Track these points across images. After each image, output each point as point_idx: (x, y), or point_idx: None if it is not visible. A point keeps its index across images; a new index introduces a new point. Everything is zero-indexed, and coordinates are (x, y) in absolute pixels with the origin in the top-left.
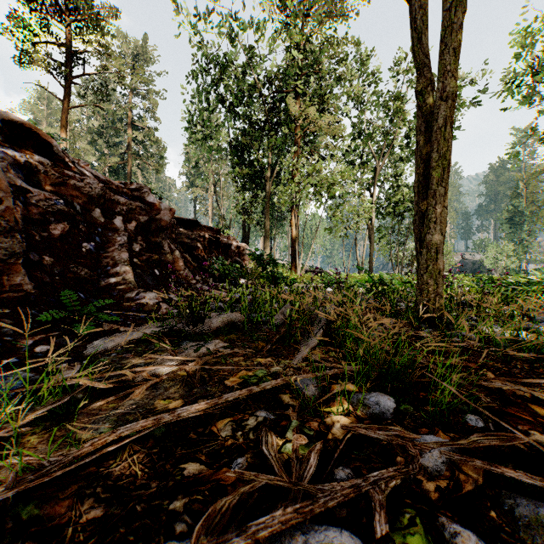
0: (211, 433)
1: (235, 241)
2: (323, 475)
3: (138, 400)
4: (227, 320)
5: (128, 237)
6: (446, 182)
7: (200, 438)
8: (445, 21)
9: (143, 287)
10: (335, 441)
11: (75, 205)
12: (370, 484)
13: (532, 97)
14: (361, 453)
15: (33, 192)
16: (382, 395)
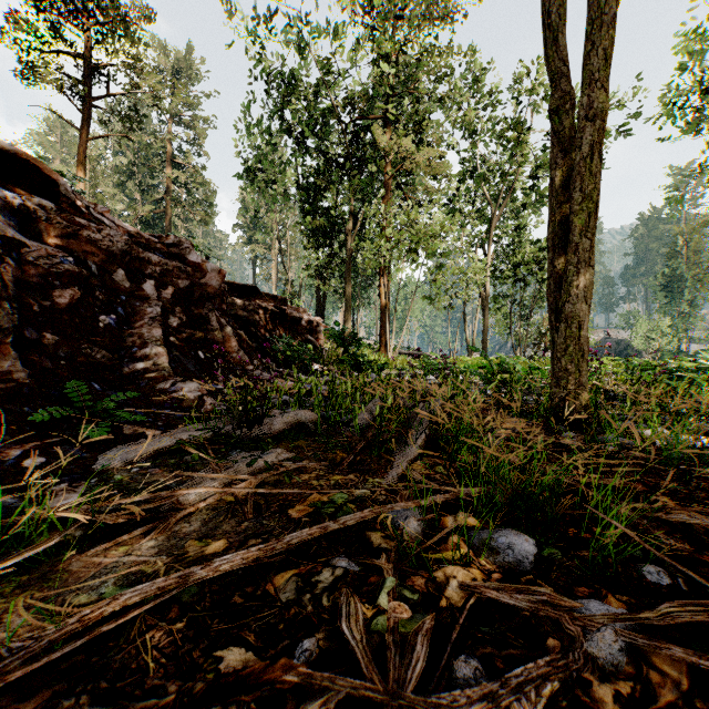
0: (265, 596)
1: (306, 314)
2: (436, 671)
3: (161, 541)
4: (294, 420)
5: (163, 308)
6: (593, 232)
7: (248, 603)
8: (592, 12)
9: (182, 375)
10: (451, 611)
11: (89, 264)
12: (512, 690)
13: (697, 124)
14: (492, 630)
15: (31, 246)
16: (515, 534)
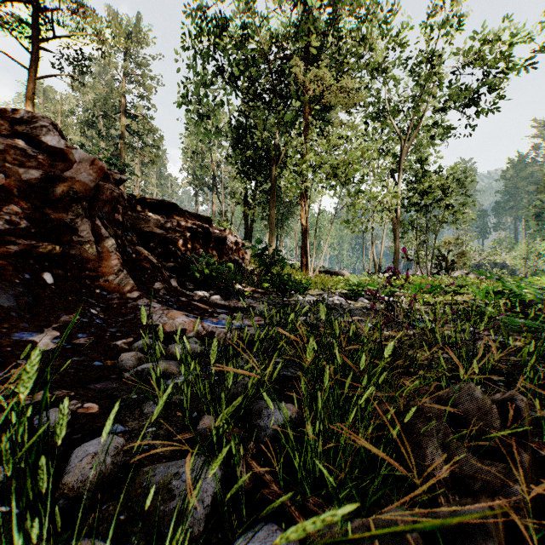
0: None
1: (232, 236)
2: None
3: None
4: None
5: None
6: None
7: None
8: None
9: None
10: None
11: None
12: None
13: None
14: None
15: None
16: None
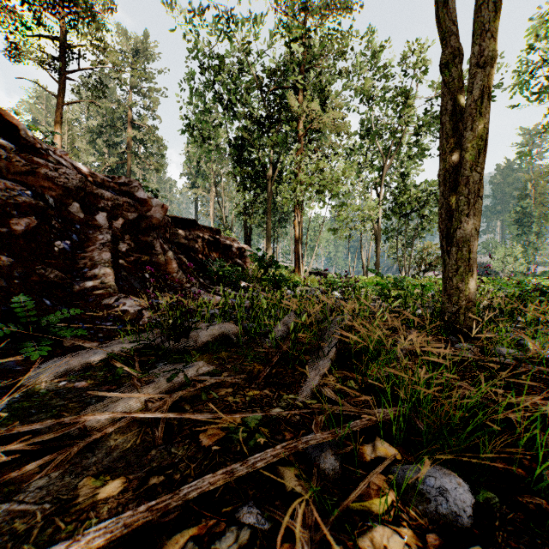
0: None
1: (235, 243)
2: None
3: (54, 479)
4: (218, 332)
5: (114, 236)
6: (481, 166)
7: None
8: None
9: (128, 292)
10: None
11: (47, 197)
12: None
13: (546, 92)
14: None
15: None
16: (445, 474)
